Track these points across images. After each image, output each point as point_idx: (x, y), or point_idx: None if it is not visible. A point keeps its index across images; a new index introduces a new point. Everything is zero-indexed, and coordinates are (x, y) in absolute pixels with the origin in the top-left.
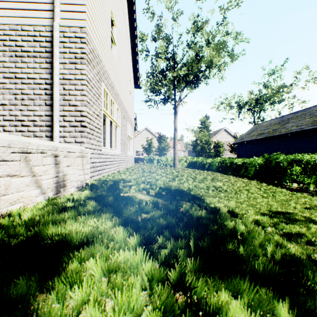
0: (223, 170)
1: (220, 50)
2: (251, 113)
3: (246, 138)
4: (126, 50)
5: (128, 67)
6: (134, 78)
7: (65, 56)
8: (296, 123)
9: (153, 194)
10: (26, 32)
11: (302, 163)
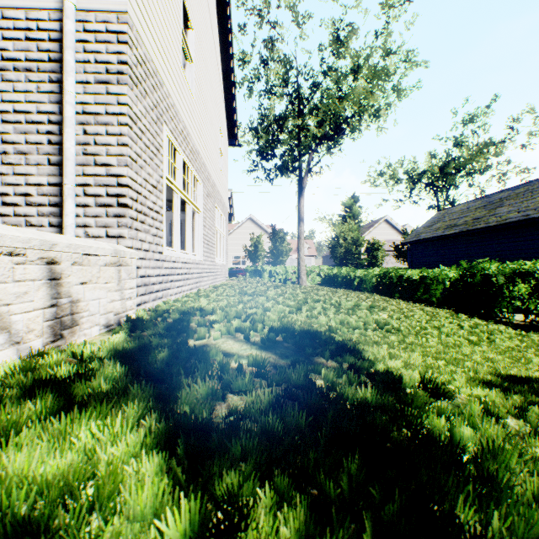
0: (384, 290)
1: (379, 79)
2: (433, 191)
3: (426, 234)
4: (212, 76)
5: (217, 107)
6: (229, 128)
7: (86, 69)
8: (517, 206)
9: (257, 342)
10: (10, 22)
11: (533, 278)
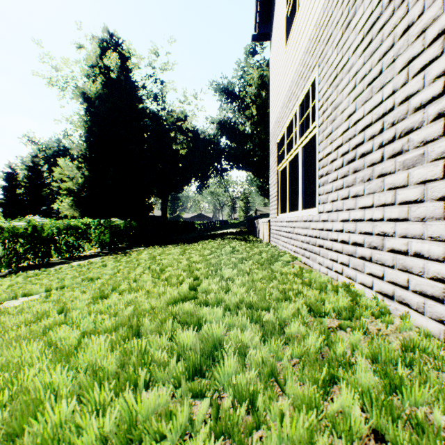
0: None
1: None
2: None
3: None
4: None
5: None
6: None
7: None
8: None
9: None
10: None
11: None
